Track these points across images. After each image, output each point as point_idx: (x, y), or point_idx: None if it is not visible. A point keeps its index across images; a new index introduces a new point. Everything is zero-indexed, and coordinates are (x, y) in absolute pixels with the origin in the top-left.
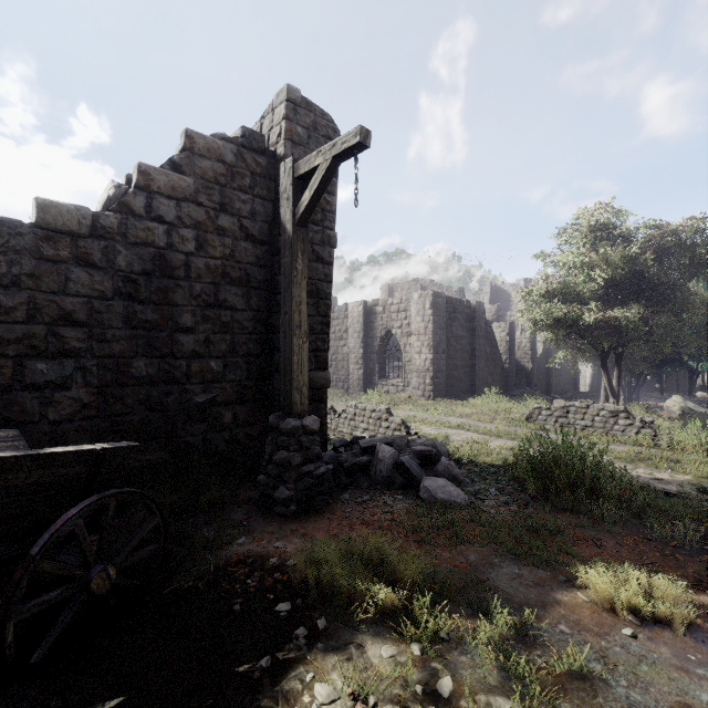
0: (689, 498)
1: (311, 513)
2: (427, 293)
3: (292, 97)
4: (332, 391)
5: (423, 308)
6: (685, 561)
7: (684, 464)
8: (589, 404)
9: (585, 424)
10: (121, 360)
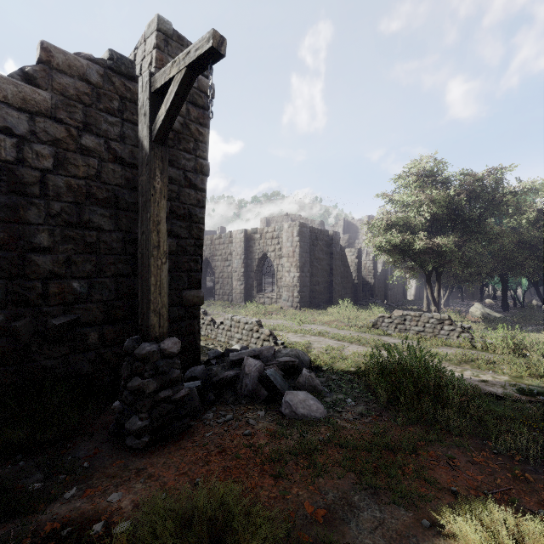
0: (517, 402)
1: (167, 442)
2: (295, 224)
3: (163, 28)
4: (218, 302)
5: (291, 235)
6: (534, 480)
7: (499, 364)
8: (421, 313)
9: (418, 329)
10: None
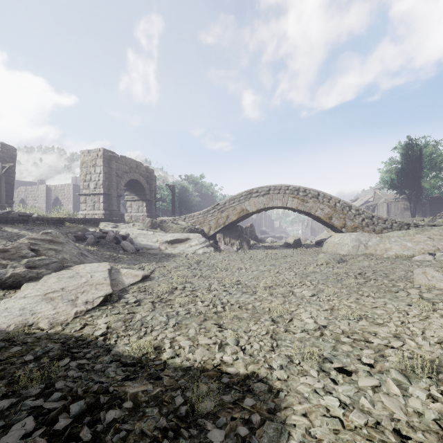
0: None
1: None
2: (71, 184)
3: (3, 144)
4: None
5: (69, 189)
6: None
7: None
8: None
9: None
10: None
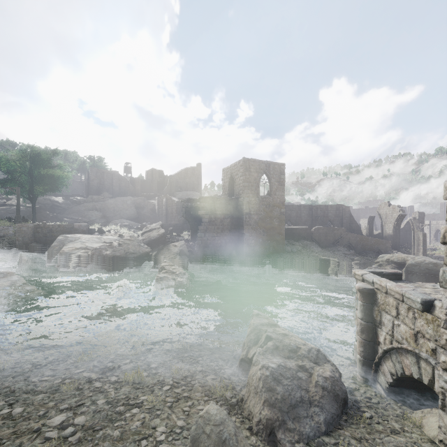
0: None
1: None
2: None
3: (418, 212)
4: None
5: None
6: None
7: None
8: None
9: None
10: (403, 238)
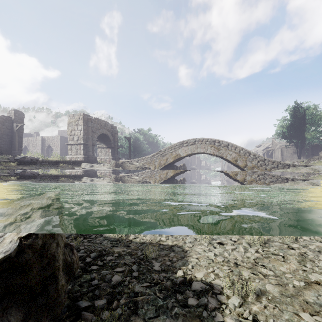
0: None
1: None
2: (59, 136)
3: (15, 110)
4: None
5: (58, 139)
6: None
7: None
8: None
9: None
10: None
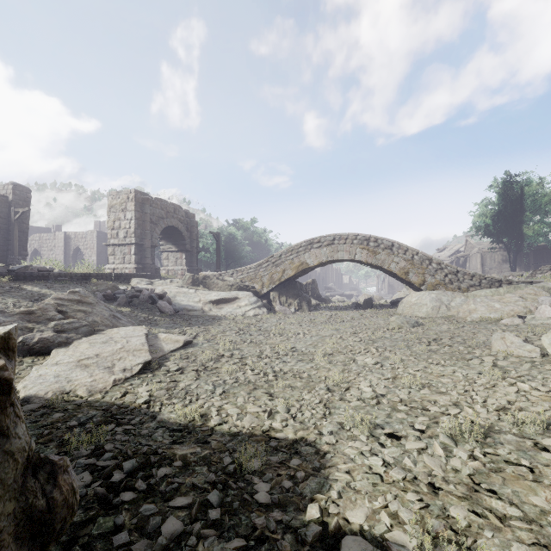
0: None
1: None
2: (94, 231)
3: (15, 184)
4: None
5: (92, 237)
6: None
7: None
8: None
9: None
10: None
